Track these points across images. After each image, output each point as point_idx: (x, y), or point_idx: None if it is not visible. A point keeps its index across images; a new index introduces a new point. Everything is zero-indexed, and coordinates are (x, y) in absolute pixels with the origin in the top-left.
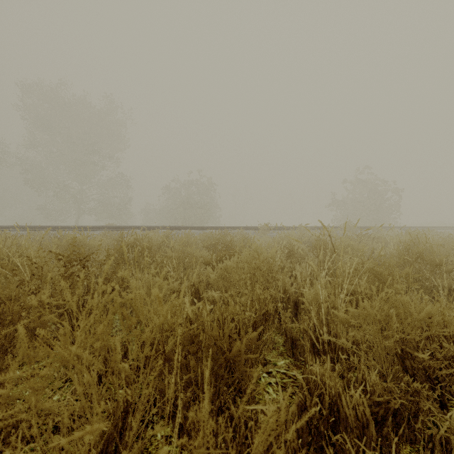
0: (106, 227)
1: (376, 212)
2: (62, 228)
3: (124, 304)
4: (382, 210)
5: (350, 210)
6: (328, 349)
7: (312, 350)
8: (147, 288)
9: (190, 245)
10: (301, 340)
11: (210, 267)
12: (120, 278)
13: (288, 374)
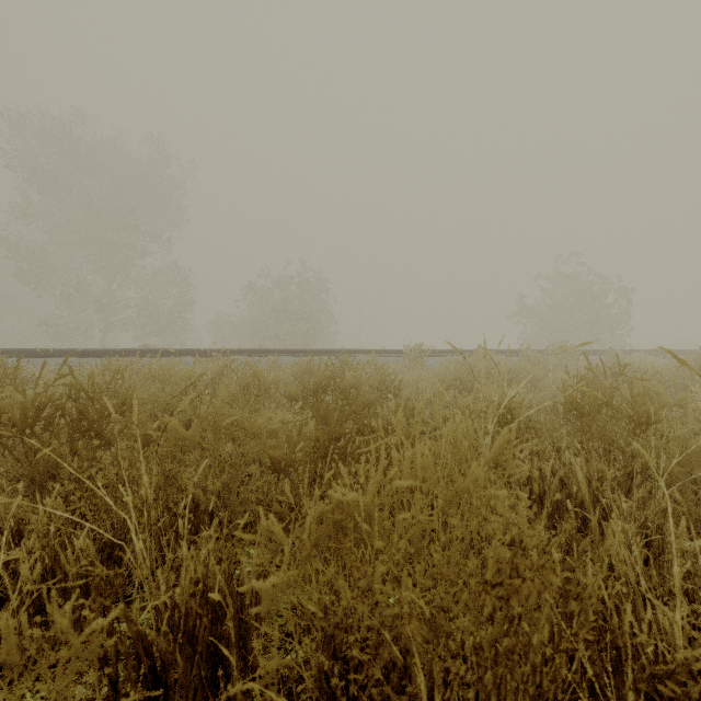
0: (129, 351)
1: (591, 326)
2: (48, 353)
3: None
4: (601, 323)
5: (547, 323)
6: None
7: None
8: None
9: (263, 393)
10: None
11: (272, 518)
12: None
13: None
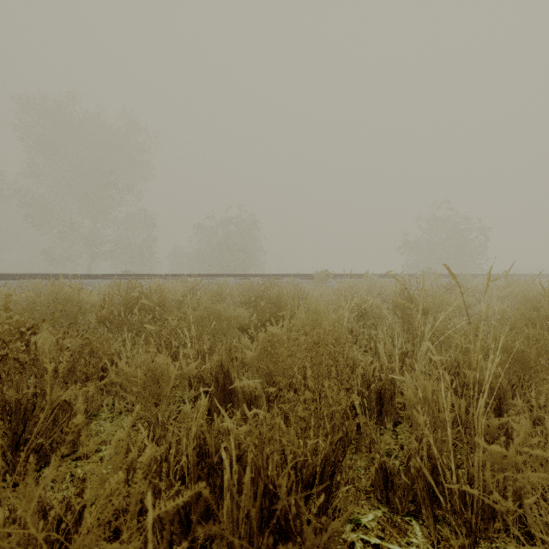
0: (119, 275)
1: (457, 256)
2: (63, 276)
3: (117, 393)
4: (465, 254)
5: (425, 254)
6: (461, 504)
7: (429, 505)
8: (143, 374)
9: (223, 300)
10: (401, 475)
11: (246, 338)
12: (99, 359)
13: (384, 548)
